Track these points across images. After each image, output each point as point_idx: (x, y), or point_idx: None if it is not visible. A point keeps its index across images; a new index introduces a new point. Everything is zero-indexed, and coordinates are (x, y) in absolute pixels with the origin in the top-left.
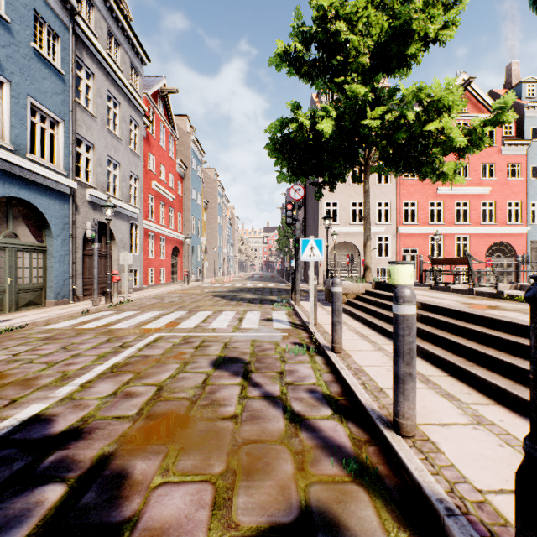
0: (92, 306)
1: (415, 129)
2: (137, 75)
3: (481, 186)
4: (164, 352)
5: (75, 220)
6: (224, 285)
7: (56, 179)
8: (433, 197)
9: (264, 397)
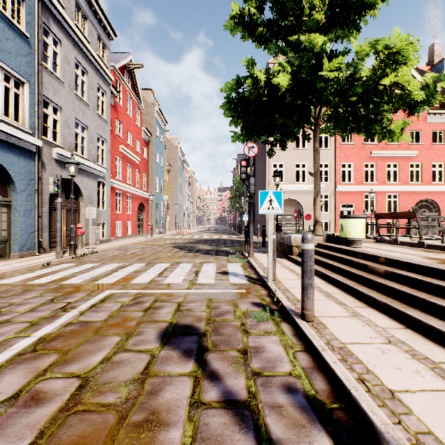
0: (55, 258)
1: (371, 83)
2: (104, 48)
3: (409, 150)
4: (107, 317)
5: (42, 176)
6: (183, 237)
7: (20, 137)
8: (367, 160)
9: (225, 403)
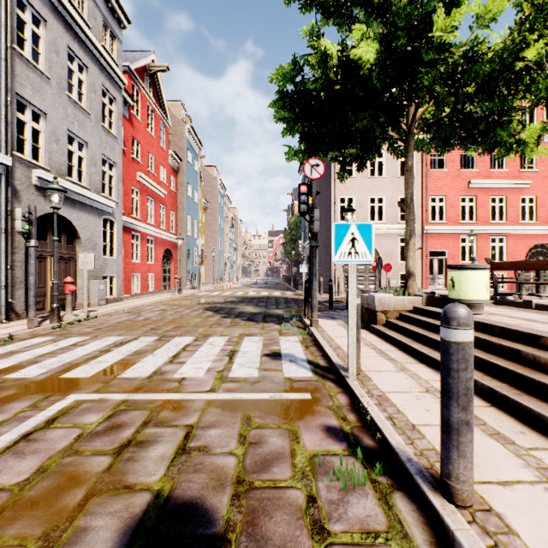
0: (26, 329)
1: (506, 57)
2: (113, 39)
3: (519, 179)
4: (32, 475)
5: (14, 209)
6: (222, 294)
7: None
8: (464, 192)
9: None
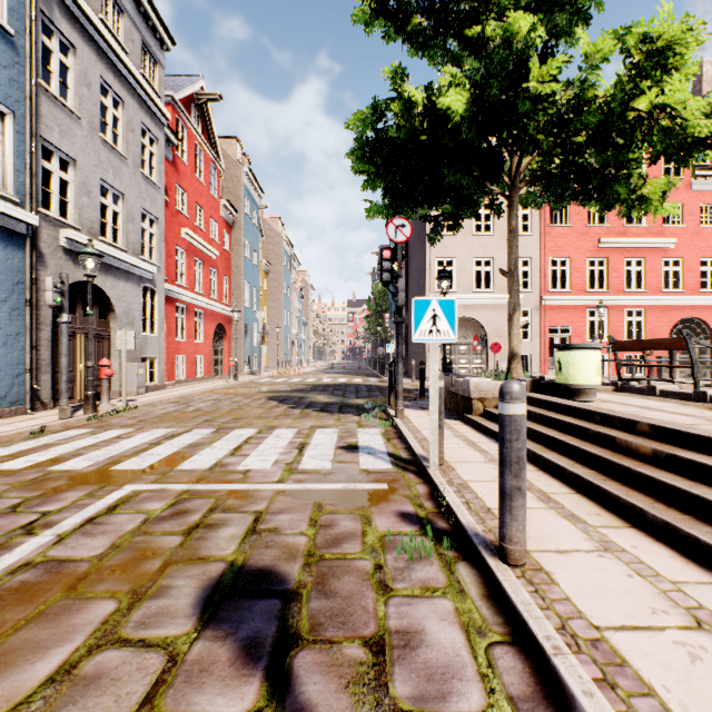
0: (57, 420)
1: (615, 107)
2: (154, 65)
3: (662, 237)
4: (107, 550)
5: (39, 277)
6: (289, 381)
7: None
8: (593, 253)
9: None
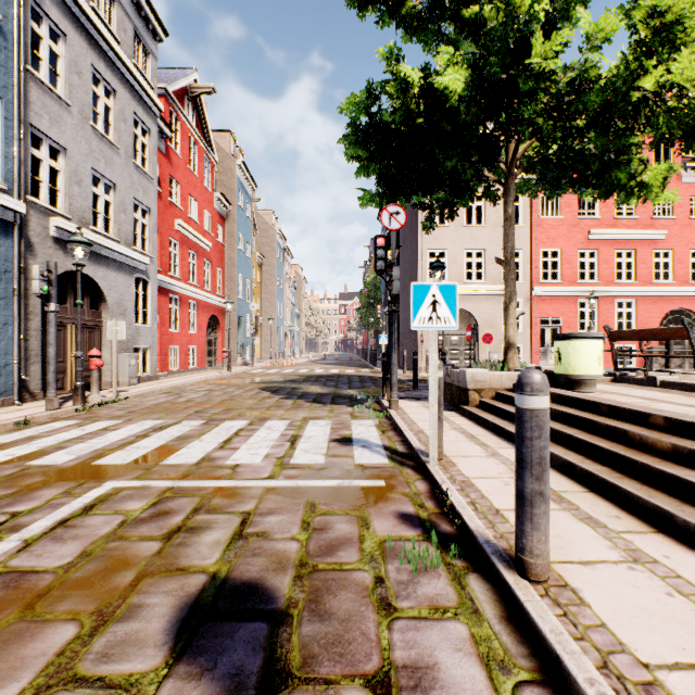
0: (44, 411)
1: (619, 86)
2: (147, 55)
3: (652, 229)
4: (76, 559)
5: (28, 267)
6: (282, 371)
7: None
8: (583, 244)
9: None
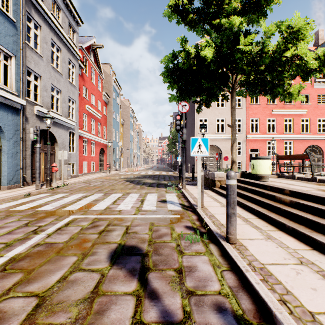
0: (35, 190)
1: (276, 55)
2: (74, 32)
3: (300, 109)
4: (69, 239)
5: (25, 128)
6: (133, 173)
7: (8, 97)
8: (269, 116)
9: (163, 324)
